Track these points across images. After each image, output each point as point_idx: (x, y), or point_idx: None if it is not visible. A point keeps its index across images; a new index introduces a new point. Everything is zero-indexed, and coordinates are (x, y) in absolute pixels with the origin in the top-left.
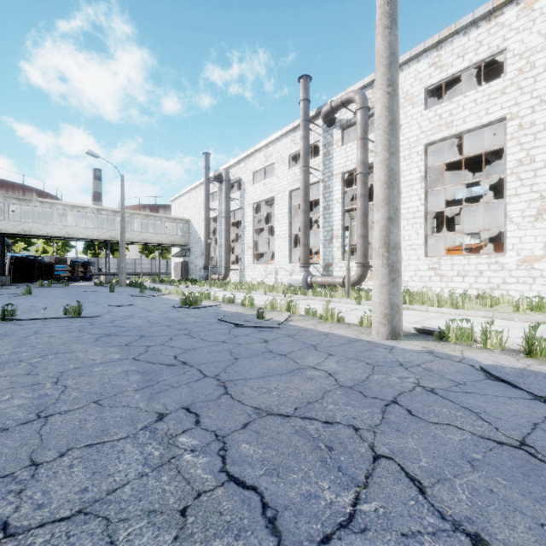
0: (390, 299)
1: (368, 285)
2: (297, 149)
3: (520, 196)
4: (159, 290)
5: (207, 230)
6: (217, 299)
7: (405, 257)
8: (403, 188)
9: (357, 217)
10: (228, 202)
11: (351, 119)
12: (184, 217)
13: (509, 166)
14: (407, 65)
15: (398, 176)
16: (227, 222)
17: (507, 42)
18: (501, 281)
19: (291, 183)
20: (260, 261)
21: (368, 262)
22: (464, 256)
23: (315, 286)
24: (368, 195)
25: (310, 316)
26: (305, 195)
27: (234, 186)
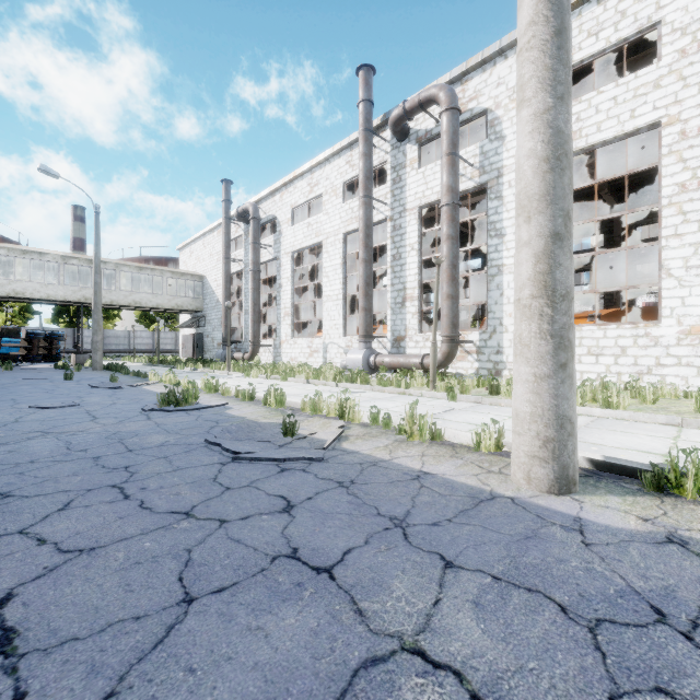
0: (556, 408)
1: (457, 367)
2: (354, 174)
3: (683, 237)
4: (148, 376)
5: (228, 290)
6: (227, 393)
7: (511, 327)
8: (507, 228)
9: (443, 269)
10: (257, 250)
11: (431, 130)
12: (197, 272)
13: (666, 194)
14: (513, 49)
15: (571, 147)
16: (255, 278)
17: (662, 11)
18: (653, 362)
19: (346, 223)
20: (303, 334)
21: (458, 334)
22: (598, 325)
23: (380, 369)
24: (457, 237)
25: (380, 427)
26: (367, 238)
27: (267, 229)
